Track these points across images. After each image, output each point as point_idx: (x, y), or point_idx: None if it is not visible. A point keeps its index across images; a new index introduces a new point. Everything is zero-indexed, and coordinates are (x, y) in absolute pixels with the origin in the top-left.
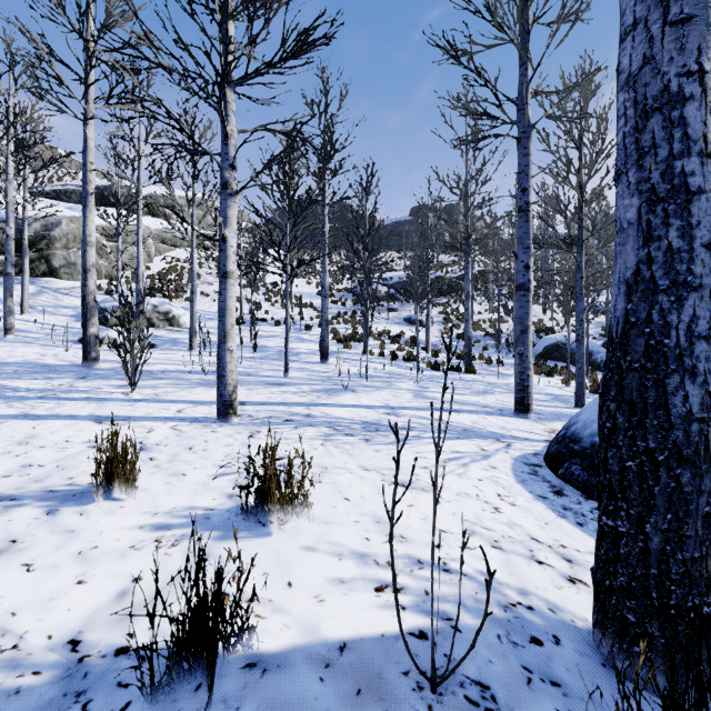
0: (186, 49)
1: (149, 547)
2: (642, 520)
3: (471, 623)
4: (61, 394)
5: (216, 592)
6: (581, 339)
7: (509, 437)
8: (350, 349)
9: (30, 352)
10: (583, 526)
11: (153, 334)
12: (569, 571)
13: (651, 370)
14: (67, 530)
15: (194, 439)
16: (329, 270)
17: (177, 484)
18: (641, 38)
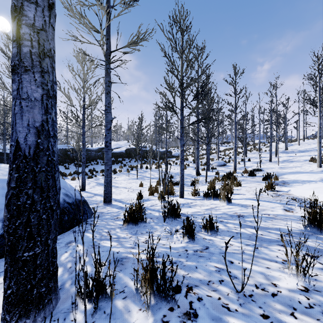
0: None
1: None
2: (47, 240)
3: None
4: None
5: None
6: None
7: None
8: None
9: None
10: None
11: None
12: None
13: (50, 171)
14: None
15: None
16: None
17: None
18: (41, 15)
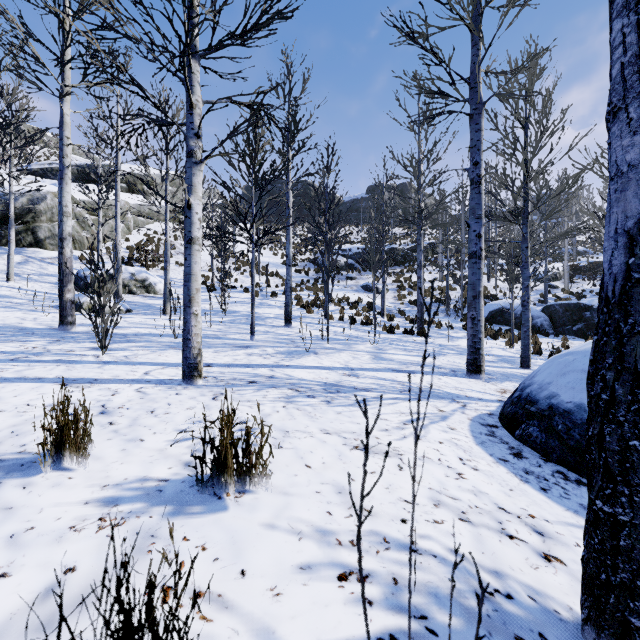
0: (148, 15)
1: (91, 527)
2: None
3: (447, 622)
4: (33, 357)
5: (146, 604)
6: (526, 304)
7: (464, 397)
8: (312, 314)
9: (11, 317)
10: (547, 491)
11: (131, 300)
12: (542, 546)
13: None
14: (4, 507)
15: (158, 402)
16: (293, 242)
17: (133, 451)
18: None
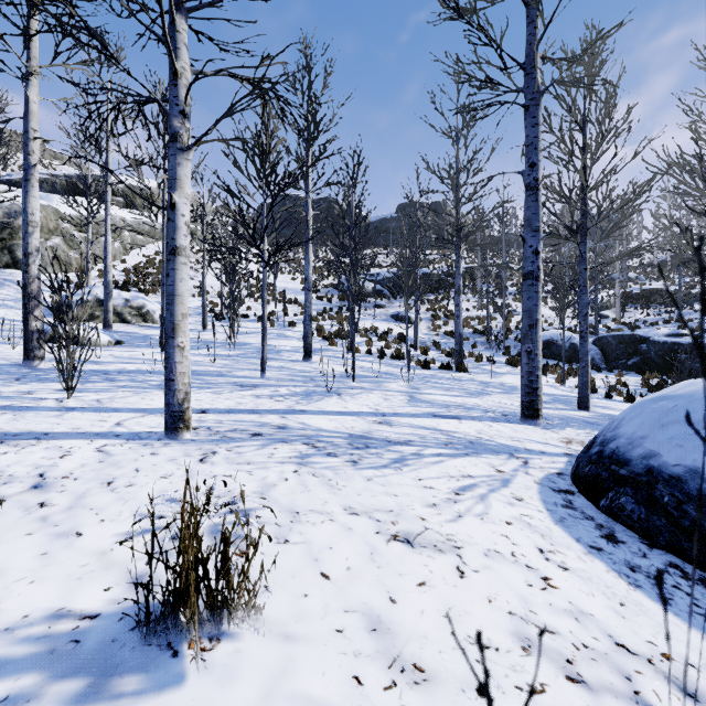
0: None
1: None
2: None
3: None
4: None
5: None
6: (585, 335)
7: (523, 450)
8: (336, 346)
9: None
10: (670, 602)
11: (123, 330)
12: None
13: None
14: None
15: (122, 467)
16: (314, 266)
17: (57, 557)
18: None
